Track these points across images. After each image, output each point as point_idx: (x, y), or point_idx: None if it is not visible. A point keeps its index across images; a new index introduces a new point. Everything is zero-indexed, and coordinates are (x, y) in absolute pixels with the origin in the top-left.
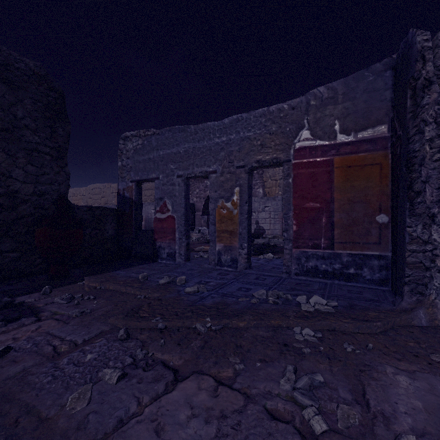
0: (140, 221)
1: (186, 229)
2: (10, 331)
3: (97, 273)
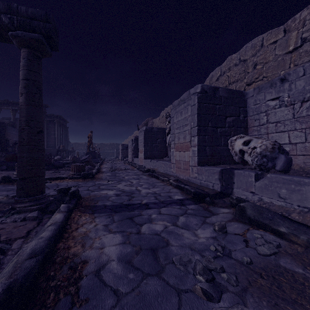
0: None
1: None
2: None
3: None
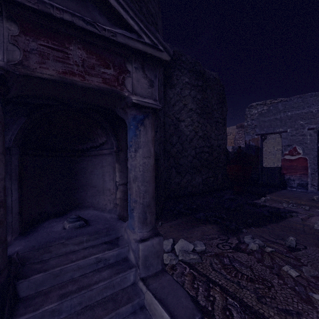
0: (262, 161)
1: (317, 167)
2: (309, 219)
3: (266, 193)
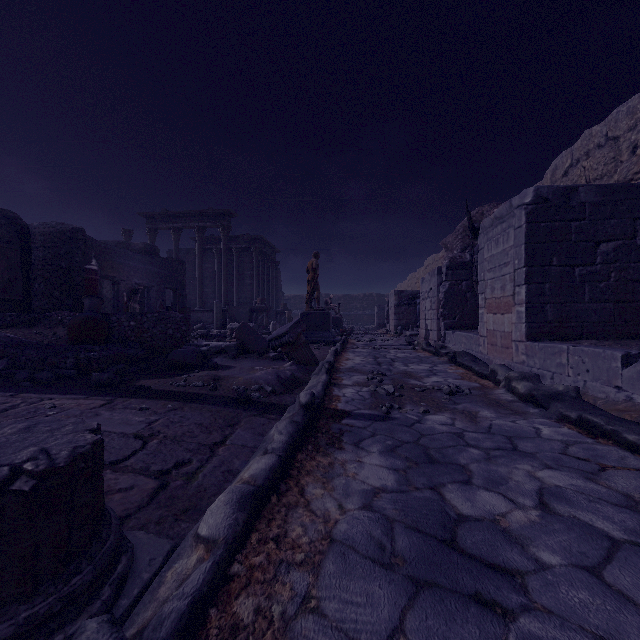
0: None
1: None
2: None
3: None
